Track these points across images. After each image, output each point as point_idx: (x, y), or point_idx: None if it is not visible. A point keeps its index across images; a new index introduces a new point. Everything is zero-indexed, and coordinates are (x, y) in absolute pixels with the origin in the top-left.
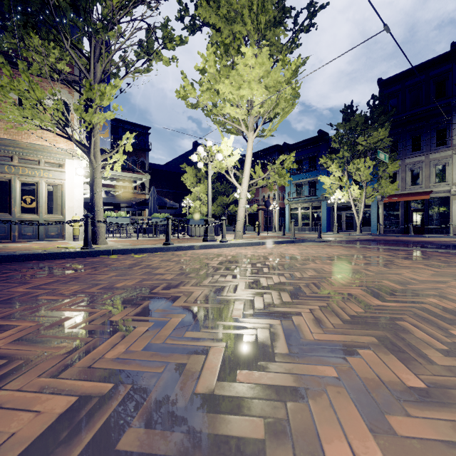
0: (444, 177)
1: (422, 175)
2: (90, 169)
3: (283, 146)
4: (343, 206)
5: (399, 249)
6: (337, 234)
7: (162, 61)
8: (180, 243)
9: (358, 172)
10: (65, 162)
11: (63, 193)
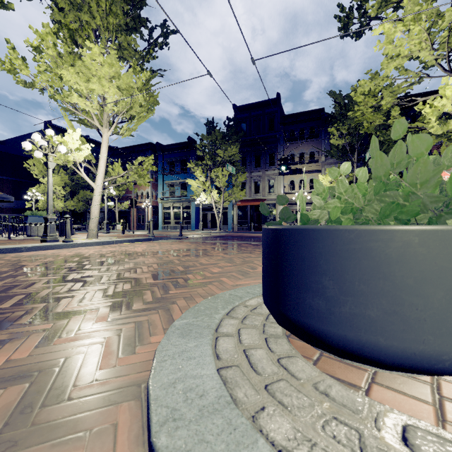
0: (273, 189)
1: (261, 186)
2: None
3: (156, 145)
4: (208, 207)
5: (228, 243)
6: (202, 231)
7: None
8: (5, 245)
9: (217, 178)
10: None
11: None
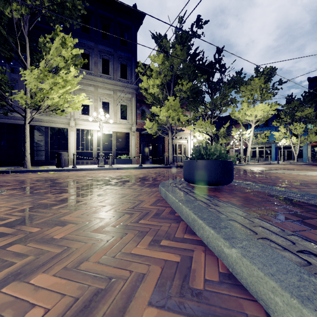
0: None
1: None
2: (211, 142)
3: None
4: (285, 147)
5: (314, 166)
6: (283, 162)
7: (231, 108)
8: None
9: (295, 129)
10: (188, 137)
11: (186, 147)
